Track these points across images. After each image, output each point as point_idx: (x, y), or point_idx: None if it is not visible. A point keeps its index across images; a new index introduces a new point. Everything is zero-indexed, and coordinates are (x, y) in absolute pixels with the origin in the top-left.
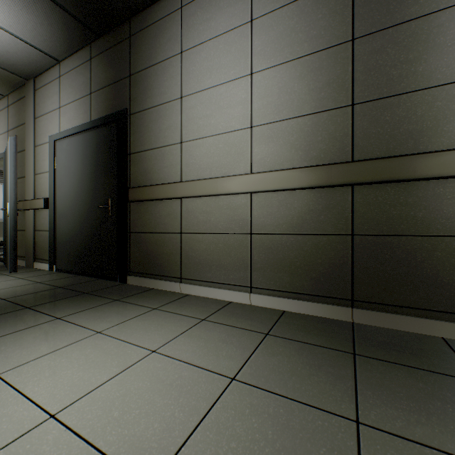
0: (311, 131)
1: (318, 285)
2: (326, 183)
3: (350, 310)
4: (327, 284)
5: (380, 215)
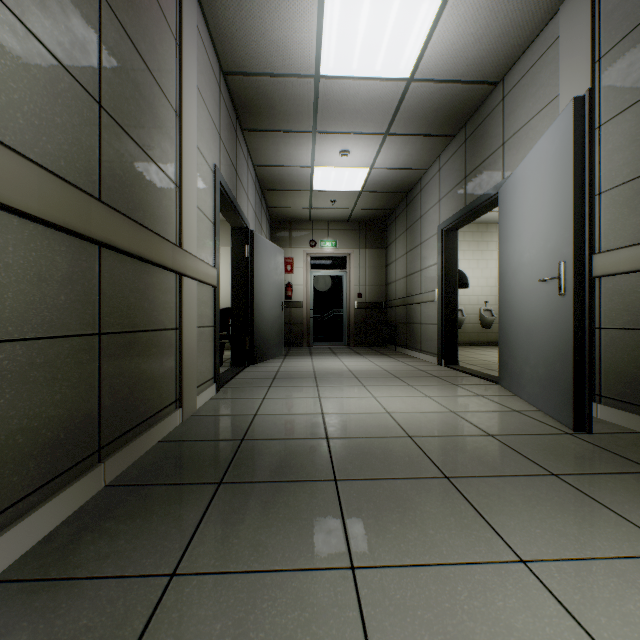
0: (45, 88)
1: (57, 453)
2: (86, 230)
3: (104, 467)
4: (71, 442)
5: (124, 302)
